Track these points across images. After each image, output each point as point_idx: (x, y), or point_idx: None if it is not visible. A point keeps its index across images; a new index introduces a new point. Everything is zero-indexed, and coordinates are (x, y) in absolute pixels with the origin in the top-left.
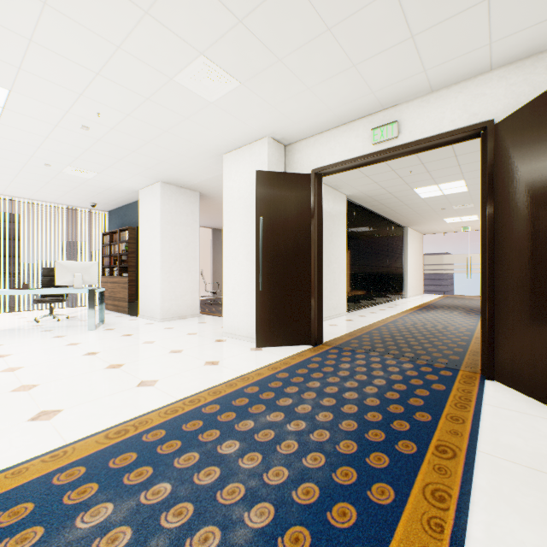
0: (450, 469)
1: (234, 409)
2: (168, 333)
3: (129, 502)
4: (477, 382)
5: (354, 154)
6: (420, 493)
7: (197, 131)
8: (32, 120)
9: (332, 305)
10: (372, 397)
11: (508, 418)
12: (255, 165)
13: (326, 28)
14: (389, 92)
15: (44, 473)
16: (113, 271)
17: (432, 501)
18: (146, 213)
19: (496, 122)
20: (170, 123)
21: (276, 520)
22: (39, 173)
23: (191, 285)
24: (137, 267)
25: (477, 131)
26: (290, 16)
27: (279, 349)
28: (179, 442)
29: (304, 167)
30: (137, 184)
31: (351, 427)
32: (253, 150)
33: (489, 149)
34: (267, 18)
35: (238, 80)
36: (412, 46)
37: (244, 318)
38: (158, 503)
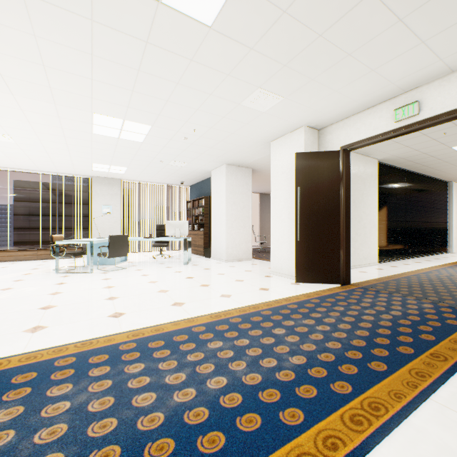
0: (437, 365)
1: (281, 314)
2: (232, 269)
3: (229, 342)
4: None
5: (377, 131)
6: (406, 371)
7: (252, 130)
8: (159, 139)
9: (363, 255)
10: (385, 321)
11: None
12: (294, 148)
13: (346, 55)
14: (408, 80)
15: (187, 326)
16: (193, 227)
17: (414, 375)
18: (216, 186)
19: None
20: (235, 128)
21: (307, 363)
22: (156, 166)
23: (246, 236)
24: (209, 224)
25: None
26: (319, 55)
27: (312, 285)
28: (249, 324)
29: (334, 145)
30: (210, 167)
31: (363, 334)
32: (292, 137)
33: None
34: (303, 59)
35: (282, 96)
36: (424, 47)
37: (286, 261)
38: (243, 346)
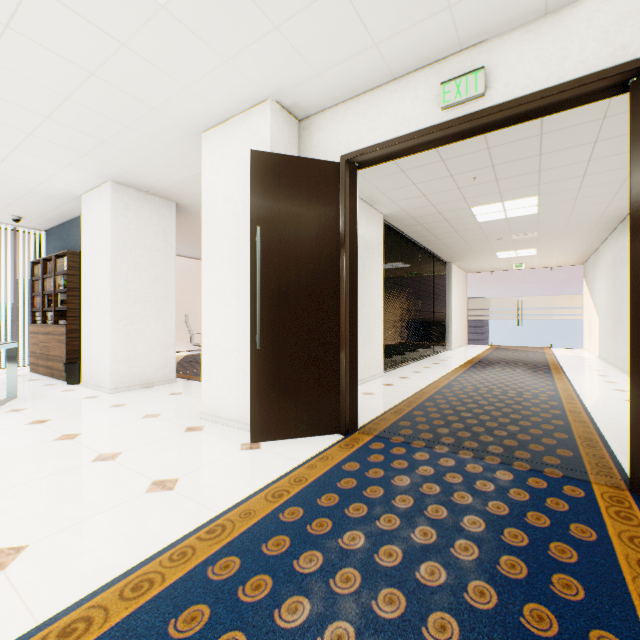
0: None
1: None
2: (112, 416)
3: None
4: (639, 514)
5: (410, 127)
6: None
7: (148, 77)
8: None
9: (365, 364)
10: (477, 580)
11: None
12: (250, 146)
13: None
14: (476, 9)
15: None
16: (47, 316)
17: None
18: (91, 229)
19: None
20: (95, 54)
21: None
22: None
23: (163, 336)
24: (81, 310)
25: (626, 76)
26: None
27: (288, 446)
28: None
29: (329, 152)
30: (74, 184)
31: None
32: (247, 123)
33: None
34: None
35: None
36: None
37: (234, 391)
38: None
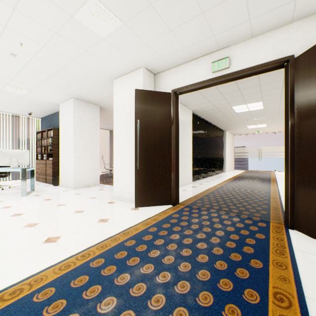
0: None
1: (115, 263)
2: (77, 198)
3: None
4: (284, 231)
5: (200, 79)
6: None
7: (94, 61)
8: None
9: (183, 177)
10: (217, 247)
11: (315, 262)
12: (134, 86)
13: None
14: (224, 36)
15: None
16: (43, 156)
17: None
18: (64, 118)
19: (295, 57)
20: (75, 54)
21: None
22: None
23: (94, 165)
24: (58, 153)
25: (282, 63)
26: None
27: (150, 209)
28: (64, 301)
29: (167, 88)
30: (57, 99)
31: (206, 277)
32: (133, 76)
33: (291, 75)
34: None
35: (121, 20)
36: None
37: (127, 187)
38: None
